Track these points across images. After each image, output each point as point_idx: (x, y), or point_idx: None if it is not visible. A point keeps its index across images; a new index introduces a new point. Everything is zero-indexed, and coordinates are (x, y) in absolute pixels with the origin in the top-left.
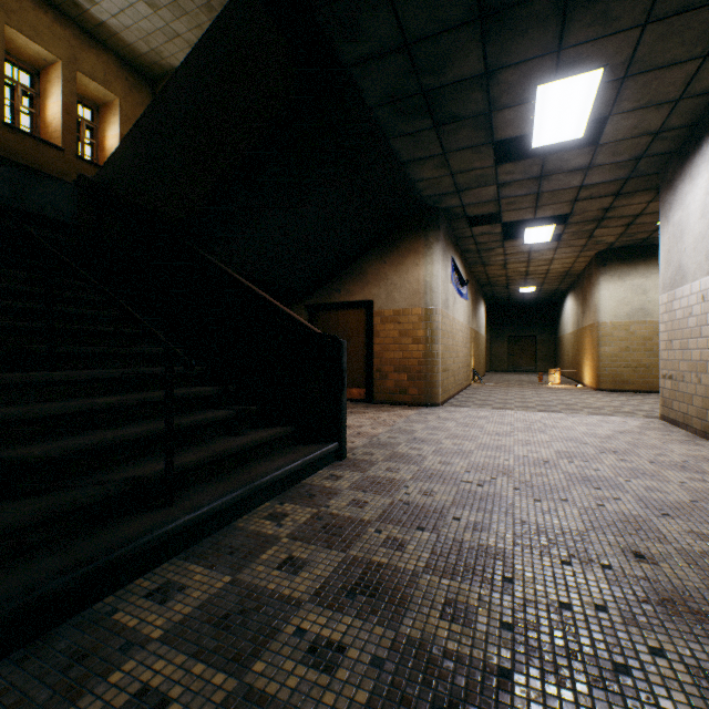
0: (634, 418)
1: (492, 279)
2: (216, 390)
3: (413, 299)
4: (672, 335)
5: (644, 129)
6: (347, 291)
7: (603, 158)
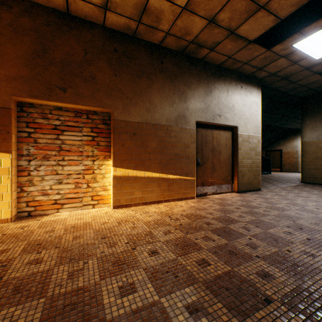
0: None
1: None
2: None
3: (292, 149)
4: None
5: None
6: (275, 147)
7: None
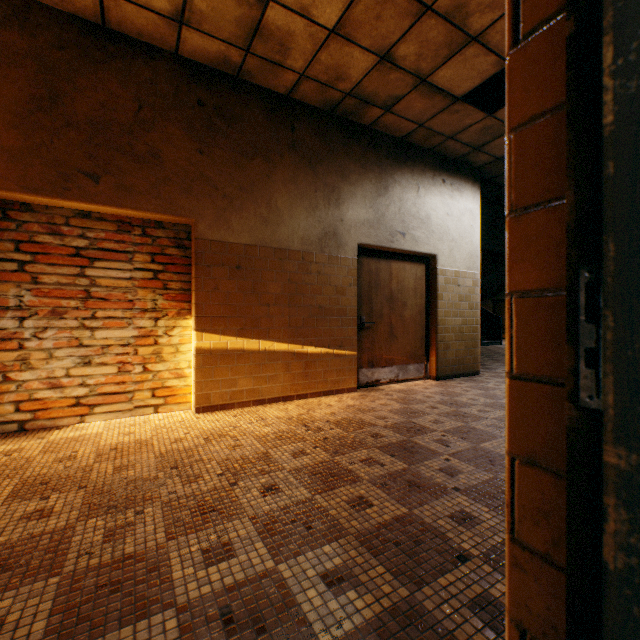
0: None
1: None
2: None
3: None
4: None
5: None
6: None
7: None
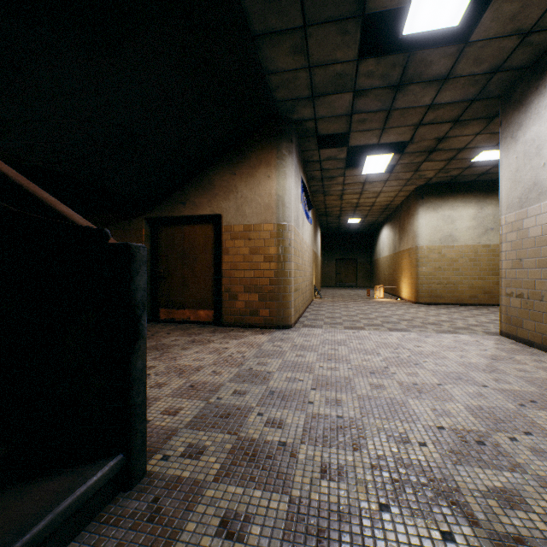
0: (480, 335)
1: (329, 209)
2: None
3: (265, 214)
4: (524, 253)
5: (519, 23)
6: (193, 204)
7: (463, 67)
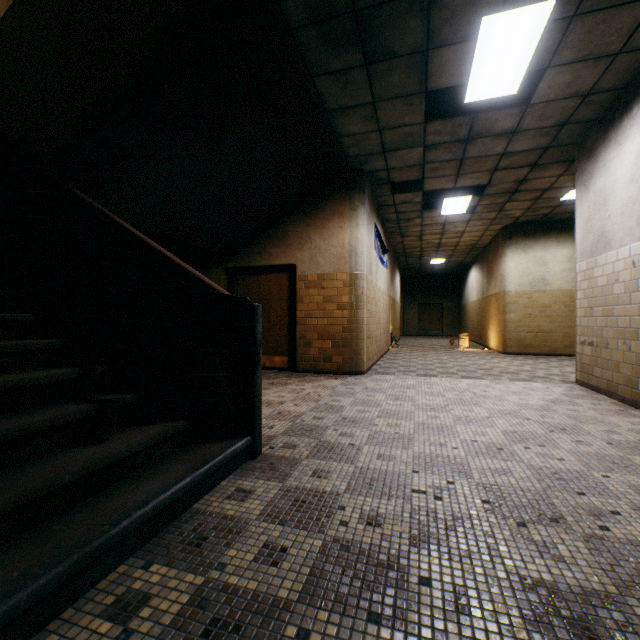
0: (553, 383)
1: (408, 250)
2: (71, 374)
3: (338, 264)
4: (594, 302)
5: (576, 88)
6: (269, 255)
7: (530, 122)
